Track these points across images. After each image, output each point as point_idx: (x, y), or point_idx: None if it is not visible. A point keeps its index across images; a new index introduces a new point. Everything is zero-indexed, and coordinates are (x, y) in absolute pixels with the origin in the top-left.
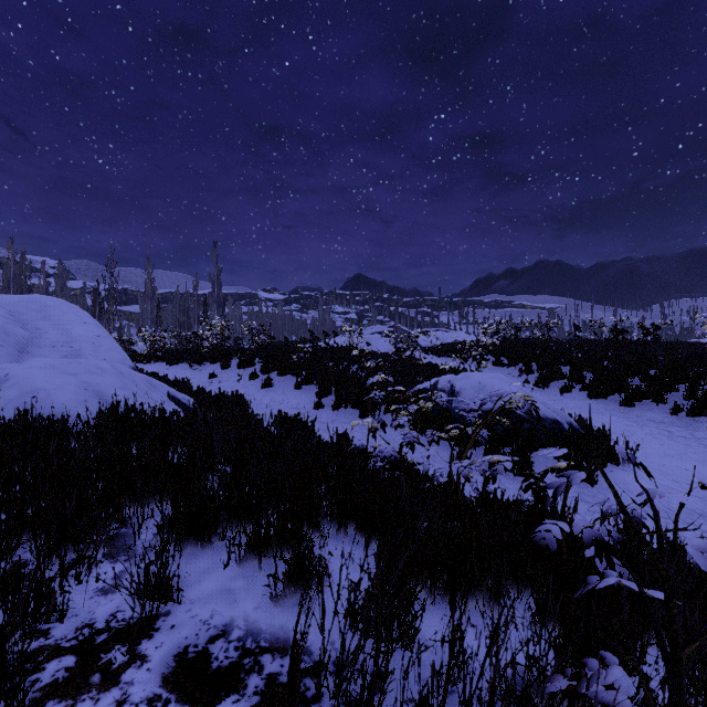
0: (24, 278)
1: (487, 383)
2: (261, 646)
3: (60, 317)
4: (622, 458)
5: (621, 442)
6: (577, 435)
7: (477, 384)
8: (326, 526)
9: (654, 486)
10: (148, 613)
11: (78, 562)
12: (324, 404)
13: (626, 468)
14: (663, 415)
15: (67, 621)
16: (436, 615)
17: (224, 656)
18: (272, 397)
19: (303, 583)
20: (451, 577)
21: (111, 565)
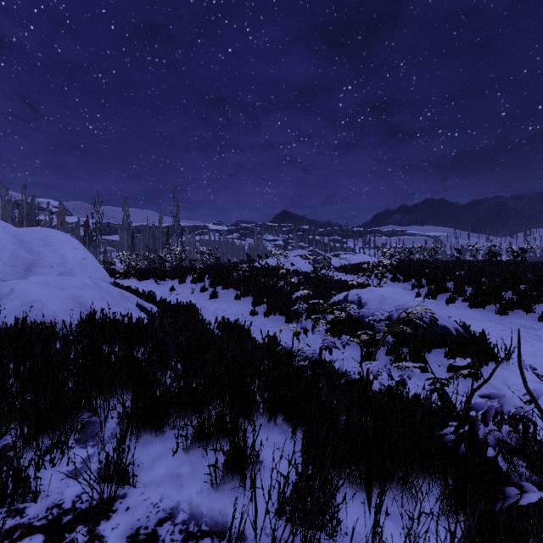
0: (34, 215)
1: (388, 296)
2: (202, 530)
3: (57, 244)
4: (501, 358)
5: (498, 344)
6: (463, 339)
7: (380, 297)
8: (259, 417)
9: (539, 387)
10: (106, 498)
11: (53, 449)
12: (258, 312)
13: (504, 366)
14: (532, 322)
15: (40, 501)
16: (355, 503)
17: (170, 539)
18: (217, 306)
19: (239, 471)
20: (366, 468)
21: (80, 449)
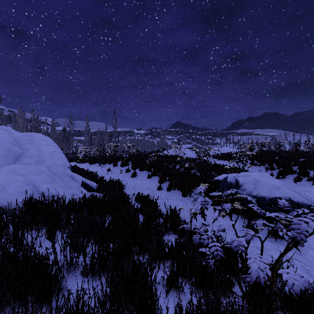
0: (38, 126)
1: (260, 180)
2: None
3: (38, 142)
4: None
5: None
6: None
7: (254, 180)
8: None
9: None
10: None
11: None
12: (162, 187)
13: None
14: None
15: None
16: None
17: None
18: (136, 182)
19: None
20: None
21: None
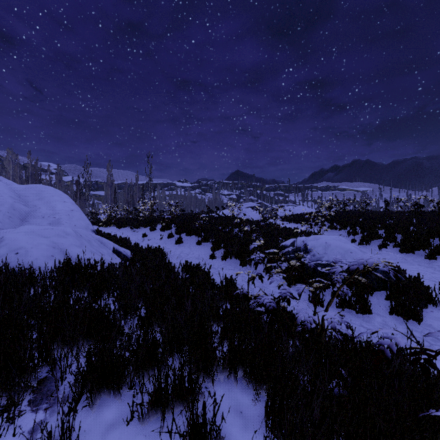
0: (37, 175)
1: (332, 243)
2: None
3: (49, 198)
4: (438, 301)
5: (431, 286)
6: (402, 283)
7: (324, 244)
8: (219, 373)
9: None
10: None
11: None
12: (216, 256)
13: None
14: None
15: None
16: None
17: None
18: (182, 250)
19: None
20: None
21: (31, 414)
